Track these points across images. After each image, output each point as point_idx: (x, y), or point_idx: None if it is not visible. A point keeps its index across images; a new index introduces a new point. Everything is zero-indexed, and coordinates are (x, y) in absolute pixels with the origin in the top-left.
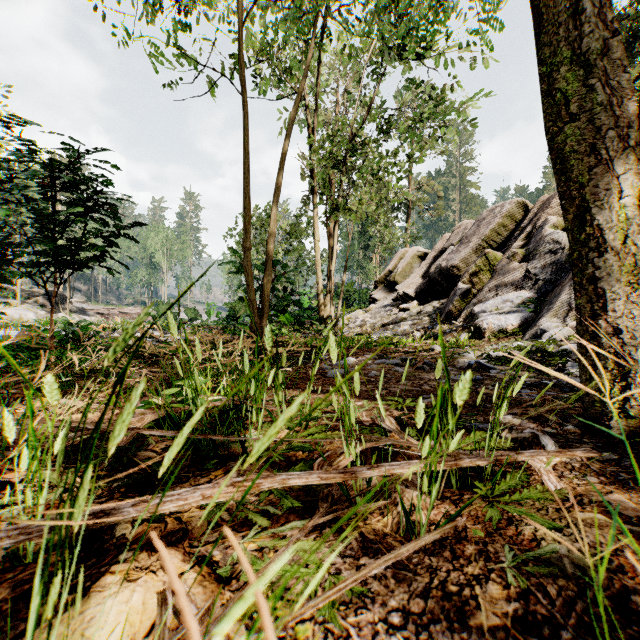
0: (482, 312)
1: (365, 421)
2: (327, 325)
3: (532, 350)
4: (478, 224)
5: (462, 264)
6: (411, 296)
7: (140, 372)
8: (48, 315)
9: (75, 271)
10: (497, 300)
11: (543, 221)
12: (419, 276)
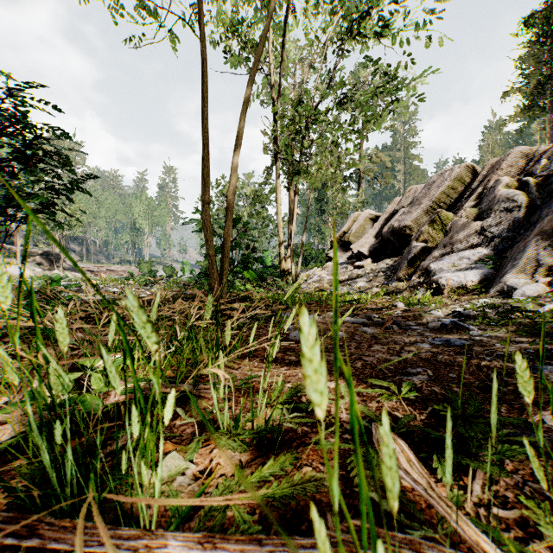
0: (439, 269)
1: (346, 422)
2: (288, 281)
3: (511, 309)
4: (428, 187)
5: (414, 224)
6: (365, 254)
7: (73, 336)
8: (44, 272)
9: (22, 224)
10: (453, 257)
11: (495, 182)
12: (372, 236)
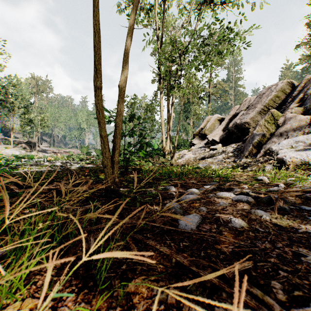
0: (279, 149)
1: None
2: (167, 158)
3: None
4: (260, 97)
5: (251, 121)
6: (217, 141)
7: None
8: (26, 153)
9: None
10: (289, 141)
11: None
12: (220, 130)
